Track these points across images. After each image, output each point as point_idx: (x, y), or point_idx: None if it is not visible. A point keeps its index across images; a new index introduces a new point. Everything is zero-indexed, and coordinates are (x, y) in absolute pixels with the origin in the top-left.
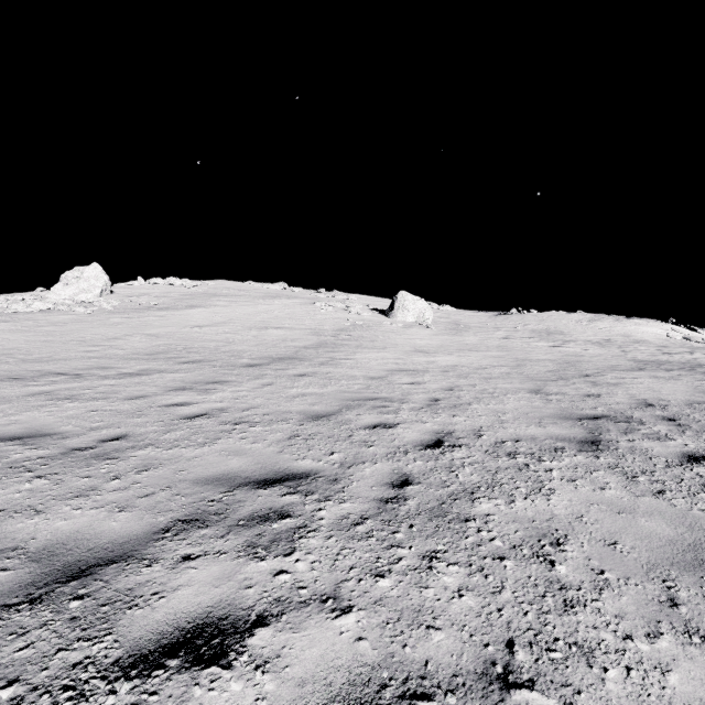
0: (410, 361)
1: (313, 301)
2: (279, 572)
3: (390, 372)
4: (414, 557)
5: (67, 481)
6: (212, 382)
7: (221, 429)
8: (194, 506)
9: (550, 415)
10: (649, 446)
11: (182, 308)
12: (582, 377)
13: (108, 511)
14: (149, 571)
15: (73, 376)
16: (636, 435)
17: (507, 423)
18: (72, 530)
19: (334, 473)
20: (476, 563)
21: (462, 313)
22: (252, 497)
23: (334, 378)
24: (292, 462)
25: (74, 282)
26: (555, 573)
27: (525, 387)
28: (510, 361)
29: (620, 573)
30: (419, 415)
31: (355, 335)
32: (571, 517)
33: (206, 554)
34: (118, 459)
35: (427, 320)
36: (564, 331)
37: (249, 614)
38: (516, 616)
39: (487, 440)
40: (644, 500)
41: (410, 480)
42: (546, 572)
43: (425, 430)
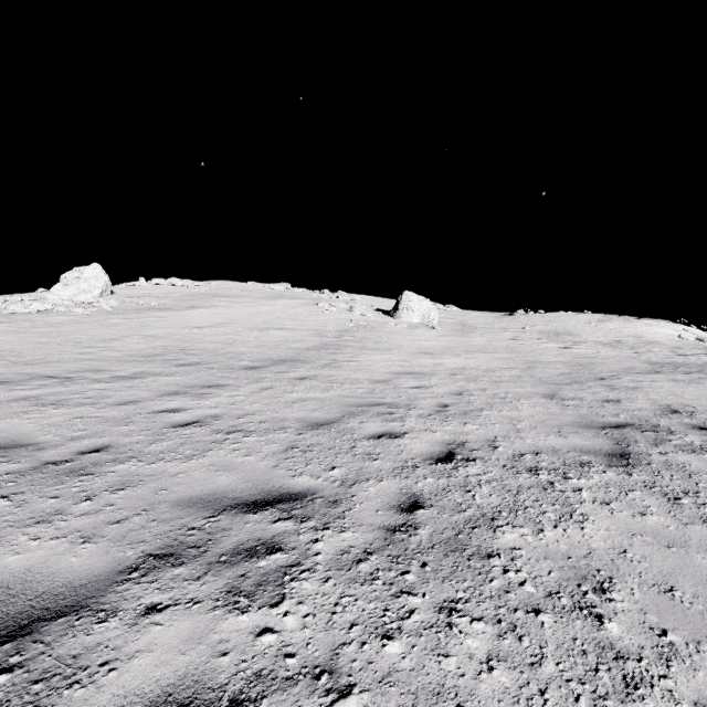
0: (416, 364)
1: (316, 301)
2: (262, 630)
3: (395, 375)
4: (429, 609)
5: (32, 503)
6: (207, 386)
7: (213, 438)
8: (171, 535)
9: (569, 423)
10: (685, 460)
11: (182, 309)
12: (597, 380)
13: (70, 542)
14: (103, 628)
15: (63, 379)
16: (667, 447)
17: (523, 432)
18: (22, 568)
19: (334, 493)
20: (506, 618)
21: (467, 313)
22: (239, 524)
23: (336, 381)
24: (287, 479)
25: (74, 283)
26: (606, 634)
27: (539, 391)
28: (520, 364)
29: (687, 634)
30: (427, 423)
31: (358, 336)
32: (612, 552)
33: (176, 604)
34: (94, 475)
35: (433, 320)
36: (573, 331)
37: (220, 697)
38: (564, 702)
39: (504, 452)
40: (695, 530)
41: (420, 503)
42: (595, 632)
43: (435, 440)
